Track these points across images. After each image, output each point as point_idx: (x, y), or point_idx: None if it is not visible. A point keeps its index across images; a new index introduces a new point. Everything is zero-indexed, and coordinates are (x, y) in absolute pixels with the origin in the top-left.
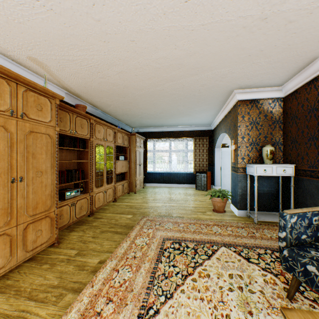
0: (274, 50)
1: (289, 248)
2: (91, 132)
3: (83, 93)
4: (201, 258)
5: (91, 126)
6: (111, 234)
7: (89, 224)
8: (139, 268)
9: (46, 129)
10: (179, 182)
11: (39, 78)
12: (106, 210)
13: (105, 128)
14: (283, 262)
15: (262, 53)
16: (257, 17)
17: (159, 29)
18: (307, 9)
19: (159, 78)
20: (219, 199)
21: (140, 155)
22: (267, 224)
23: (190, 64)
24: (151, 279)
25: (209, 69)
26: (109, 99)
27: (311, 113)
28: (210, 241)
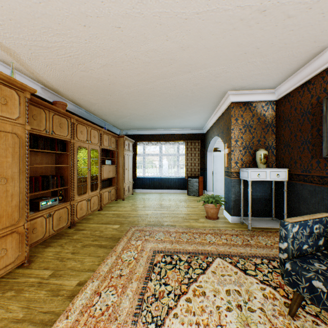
0: (270, 48)
1: (291, 261)
2: (73, 133)
3: (63, 89)
4: (195, 273)
5: (73, 126)
6: (95, 248)
7: (70, 237)
8: (126, 290)
9: (12, 127)
10: (171, 187)
11: (7, 67)
12: (90, 220)
13: (89, 129)
14: (286, 276)
15: (258, 51)
16: (256, 9)
17: (148, 14)
18: (307, 3)
19: (149, 74)
20: (212, 205)
21: (129, 159)
22: (261, 230)
23: (182, 60)
24: (139, 302)
25: (203, 66)
26: (94, 97)
27: (304, 117)
28: (204, 252)
